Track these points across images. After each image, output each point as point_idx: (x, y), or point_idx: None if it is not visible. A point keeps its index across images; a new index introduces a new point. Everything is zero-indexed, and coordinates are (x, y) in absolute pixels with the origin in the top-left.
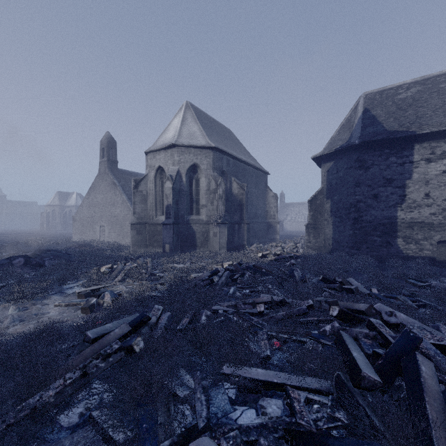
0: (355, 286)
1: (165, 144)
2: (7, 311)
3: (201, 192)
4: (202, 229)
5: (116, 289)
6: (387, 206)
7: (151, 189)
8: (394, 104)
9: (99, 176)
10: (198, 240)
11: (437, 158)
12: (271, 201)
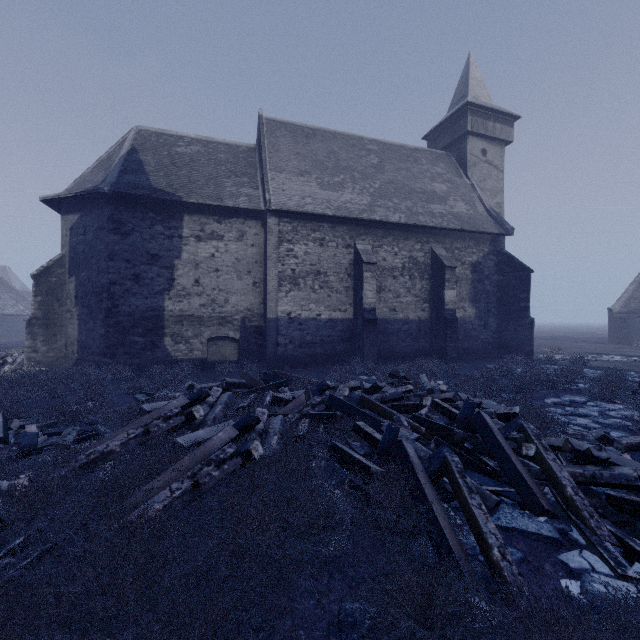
0: None
1: None
2: None
3: None
4: None
5: None
6: (152, 293)
7: None
8: (170, 157)
9: None
10: None
11: (208, 238)
12: None
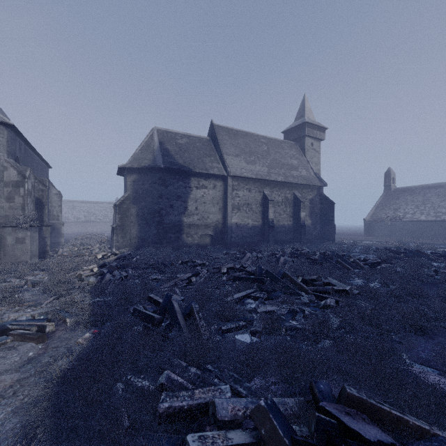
0: (205, 261)
1: None
2: None
3: None
4: None
5: (10, 319)
6: (178, 213)
7: None
8: (177, 146)
9: None
10: None
11: (201, 187)
12: (54, 200)
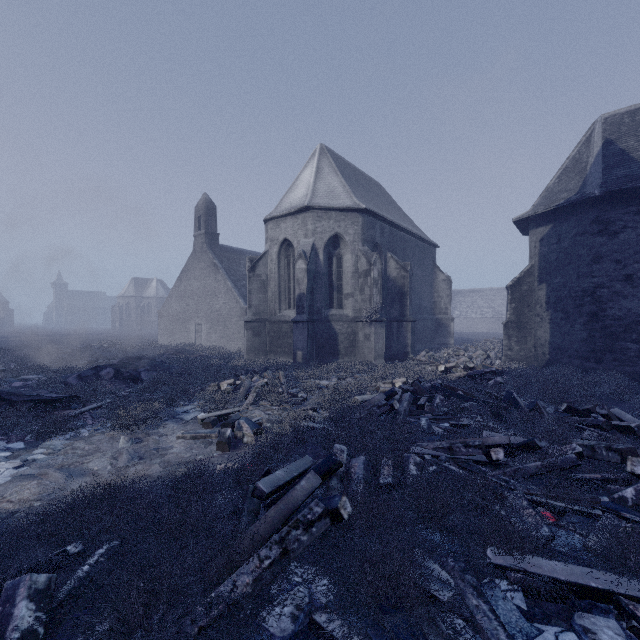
0: (636, 423)
1: (294, 207)
2: (116, 443)
3: (345, 275)
4: (347, 329)
5: (251, 416)
6: None
7: (273, 272)
8: None
9: (194, 255)
10: (341, 345)
11: None
12: (441, 288)
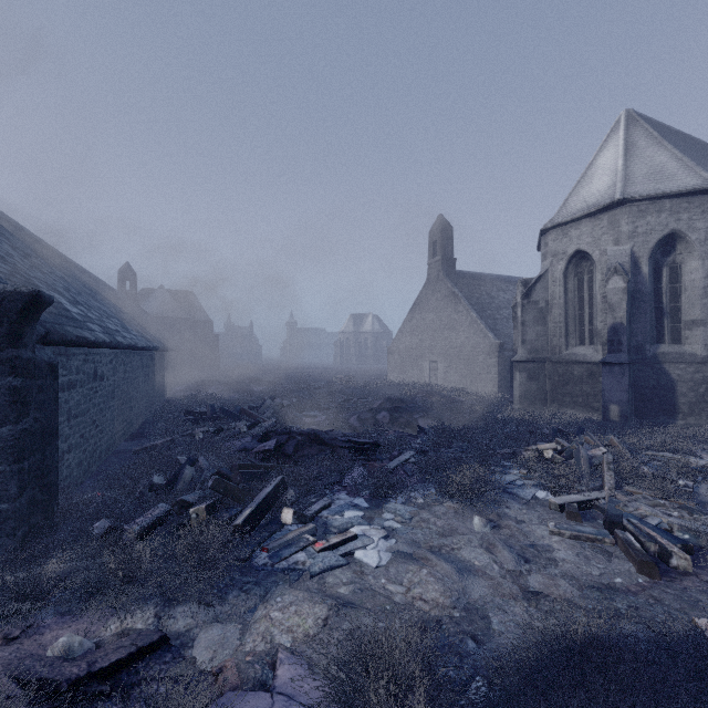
0: None
1: (594, 205)
2: (469, 524)
3: (687, 293)
4: (693, 375)
5: (636, 512)
6: None
7: (556, 297)
8: None
9: (427, 286)
10: (681, 398)
11: None
12: None
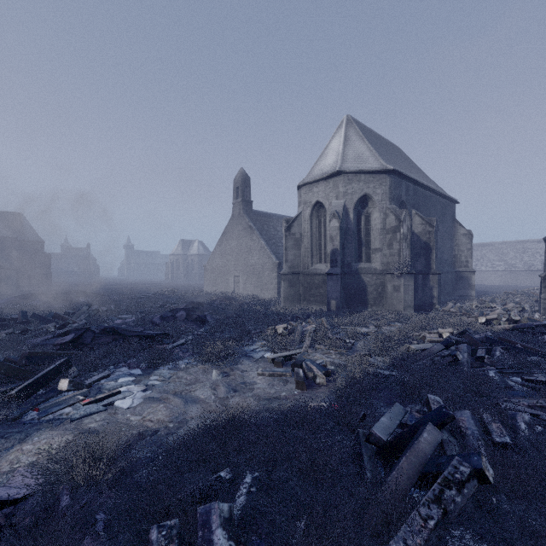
0: None
1: (325, 173)
2: (210, 376)
3: (373, 232)
4: (375, 281)
5: (313, 358)
6: None
7: (306, 231)
8: None
9: (232, 220)
10: (369, 295)
11: None
12: (462, 242)
